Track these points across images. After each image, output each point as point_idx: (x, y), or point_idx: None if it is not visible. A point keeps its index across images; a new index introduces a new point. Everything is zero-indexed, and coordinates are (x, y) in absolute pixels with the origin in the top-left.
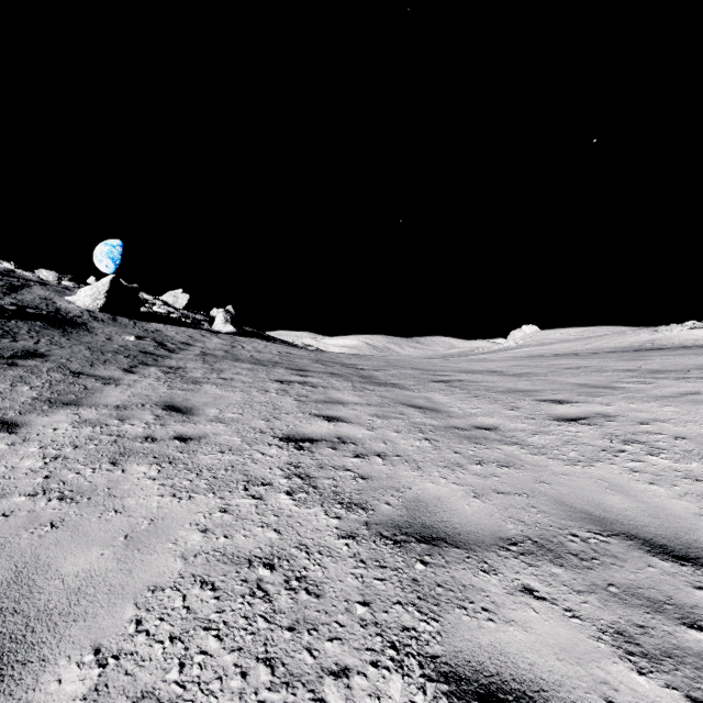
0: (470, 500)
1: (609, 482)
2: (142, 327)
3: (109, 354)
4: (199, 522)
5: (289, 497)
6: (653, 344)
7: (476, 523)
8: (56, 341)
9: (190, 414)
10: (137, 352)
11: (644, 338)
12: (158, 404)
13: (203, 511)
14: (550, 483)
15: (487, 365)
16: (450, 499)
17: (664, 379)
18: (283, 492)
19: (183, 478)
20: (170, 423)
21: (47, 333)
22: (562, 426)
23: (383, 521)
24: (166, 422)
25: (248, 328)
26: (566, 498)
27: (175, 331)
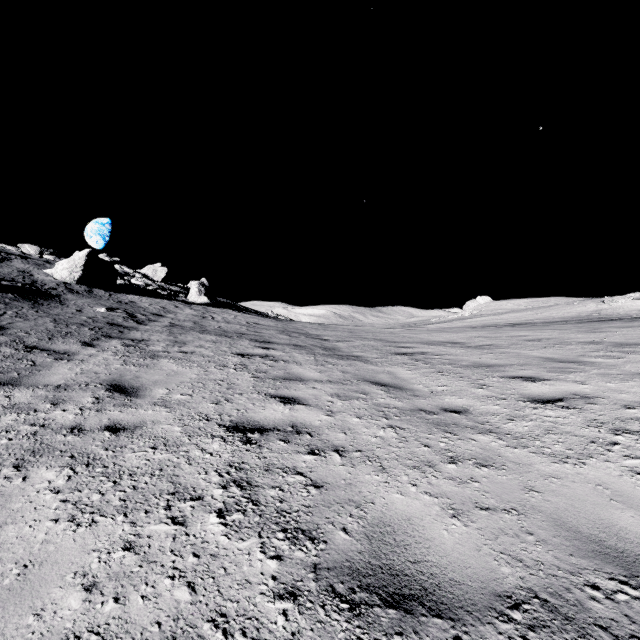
0: (448, 521)
1: (610, 489)
2: (116, 299)
3: (73, 326)
4: (88, 569)
5: (220, 519)
6: (599, 314)
7: (459, 564)
8: (23, 313)
9: (134, 396)
10: (105, 323)
11: (590, 309)
12: (104, 383)
13: (101, 547)
14: (542, 492)
15: (448, 336)
16: (423, 520)
17: (632, 353)
18: (214, 512)
19: (95, 489)
20: (108, 407)
21: (16, 305)
22: (539, 409)
23: (338, 562)
24: (104, 406)
25: (223, 299)
26: (566, 516)
27: (149, 302)
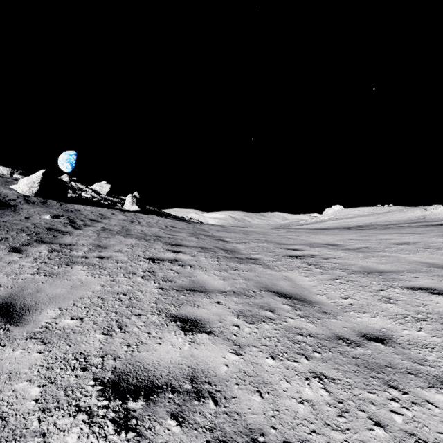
0: None
1: None
2: (65, 208)
3: (13, 232)
4: None
5: None
6: (424, 218)
7: None
8: None
9: (16, 322)
10: (44, 229)
11: (417, 214)
12: None
13: None
14: None
15: (325, 238)
16: None
17: None
18: None
19: None
20: None
21: None
22: None
23: None
24: None
25: (151, 207)
26: None
27: (91, 210)
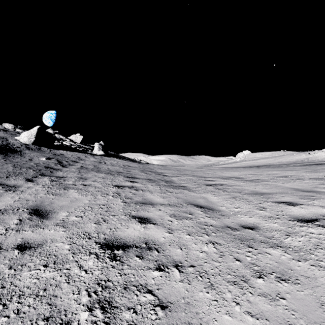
0: None
1: None
2: (53, 153)
3: (24, 169)
4: None
5: None
6: (308, 160)
7: None
8: None
9: (45, 218)
10: (43, 167)
11: (303, 157)
12: (29, 208)
13: None
14: None
15: (233, 173)
16: None
17: None
18: None
19: None
20: (25, 228)
21: None
22: (304, 227)
23: None
24: (22, 227)
25: (112, 152)
26: None
27: (71, 154)
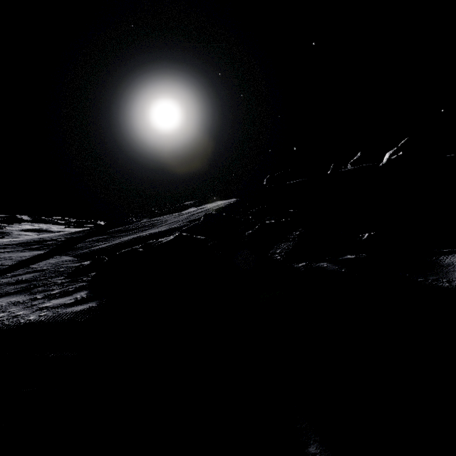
0: None
1: None
2: None
3: None
4: None
5: None
6: None
7: None
8: None
9: None
10: None
11: None
12: None
13: None
14: None
15: None
16: None
17: None
18: None
19: None
20: None
21: None
22: None
23: None
24: None
25: (222, 202)
26: None
27: None
